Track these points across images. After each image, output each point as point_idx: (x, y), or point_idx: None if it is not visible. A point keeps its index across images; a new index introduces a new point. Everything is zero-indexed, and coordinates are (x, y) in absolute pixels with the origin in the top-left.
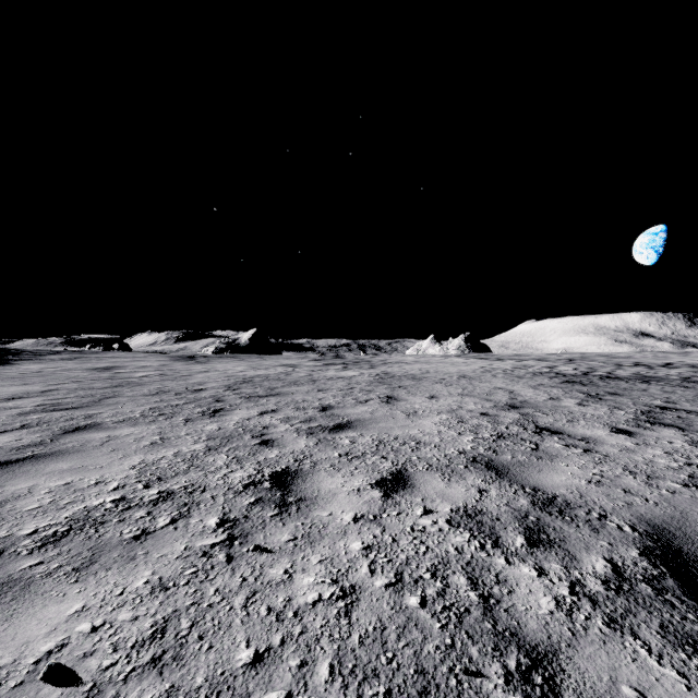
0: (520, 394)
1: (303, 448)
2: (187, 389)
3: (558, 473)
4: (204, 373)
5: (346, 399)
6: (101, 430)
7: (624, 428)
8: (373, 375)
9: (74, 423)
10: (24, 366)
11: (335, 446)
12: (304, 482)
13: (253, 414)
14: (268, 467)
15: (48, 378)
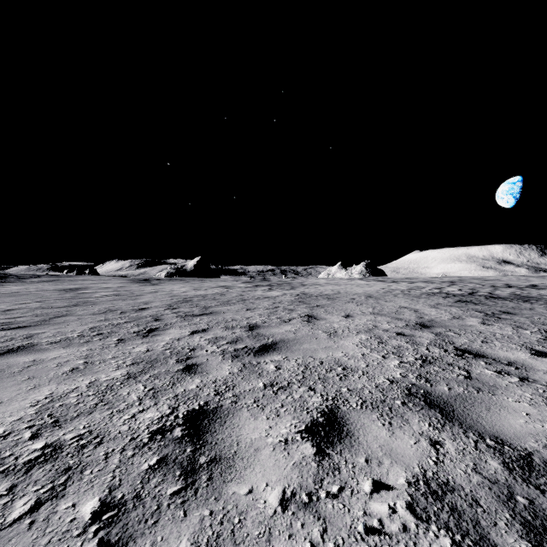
0: (425, 313)
1: (227, 376)
2: (132, 308)
3: (512, 413)
4: (153, 293)
5: (271, 318)
6: (31, 352)
7: (542, 349)
8: (294, 295)
9: (10, 344)
10: (7, 288)
11: (260, 373)
12: (222, 428)
13: (184, 334)
14: (185, 403)
15: (19, 298)
